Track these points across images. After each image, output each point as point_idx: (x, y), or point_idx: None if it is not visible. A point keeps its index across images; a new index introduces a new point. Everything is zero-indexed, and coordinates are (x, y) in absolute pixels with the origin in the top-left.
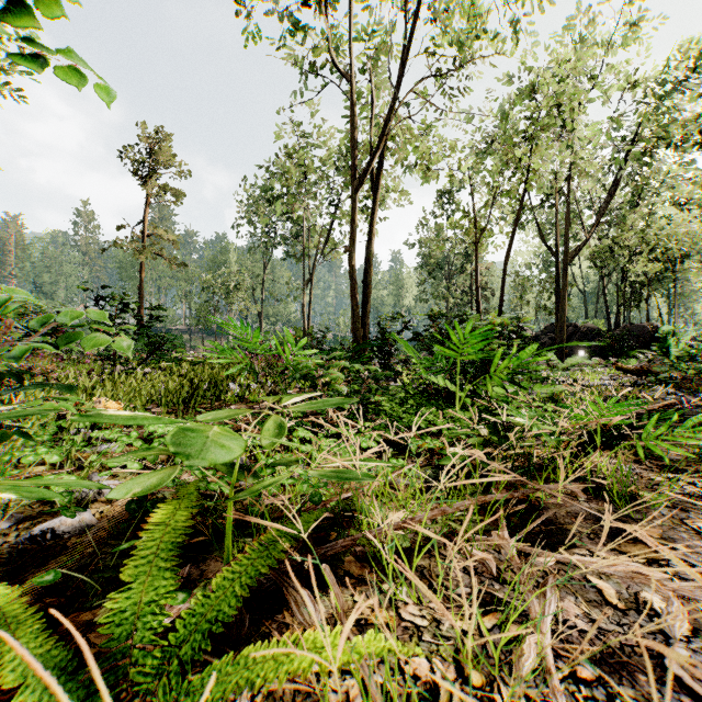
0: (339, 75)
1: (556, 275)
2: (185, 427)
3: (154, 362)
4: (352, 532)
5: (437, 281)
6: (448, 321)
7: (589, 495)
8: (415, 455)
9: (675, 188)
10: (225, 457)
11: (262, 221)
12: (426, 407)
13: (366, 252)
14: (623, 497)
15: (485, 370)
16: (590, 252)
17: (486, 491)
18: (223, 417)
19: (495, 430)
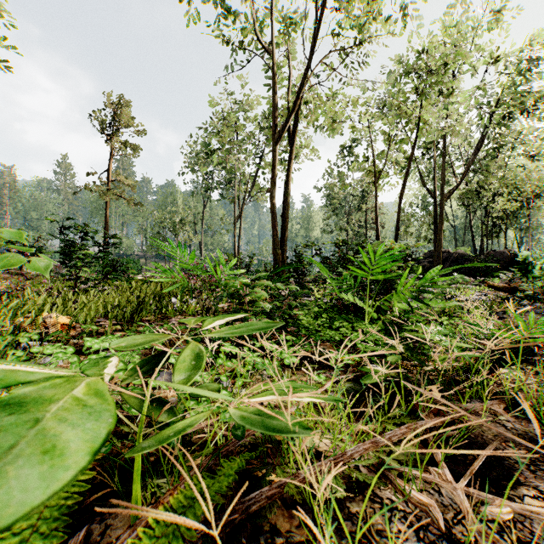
0: (262, 52)
1: (434, 212)
2: (13, 397)
3: (112, 281)
4: (278, 474)
5: (338, 217)
6: (350, 248)
7: (508, 412)
8: (332, 367)
9: (526, 144)
10: (25, 498)
11: (202, 169)
12: (339, 321)
13: (284, 193)
14: (542, 415)
15: (386, 288)
16: (460, 194)
17: (412, 414)
18: (137, 344)
19: (410, 346)
